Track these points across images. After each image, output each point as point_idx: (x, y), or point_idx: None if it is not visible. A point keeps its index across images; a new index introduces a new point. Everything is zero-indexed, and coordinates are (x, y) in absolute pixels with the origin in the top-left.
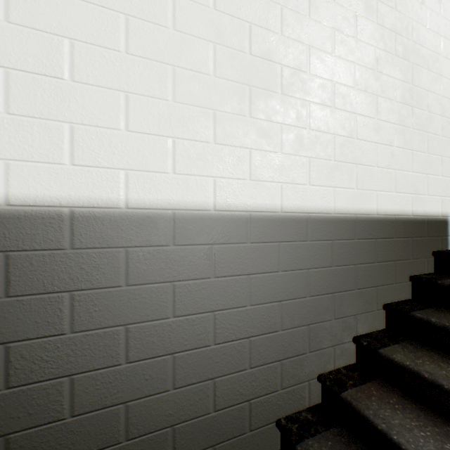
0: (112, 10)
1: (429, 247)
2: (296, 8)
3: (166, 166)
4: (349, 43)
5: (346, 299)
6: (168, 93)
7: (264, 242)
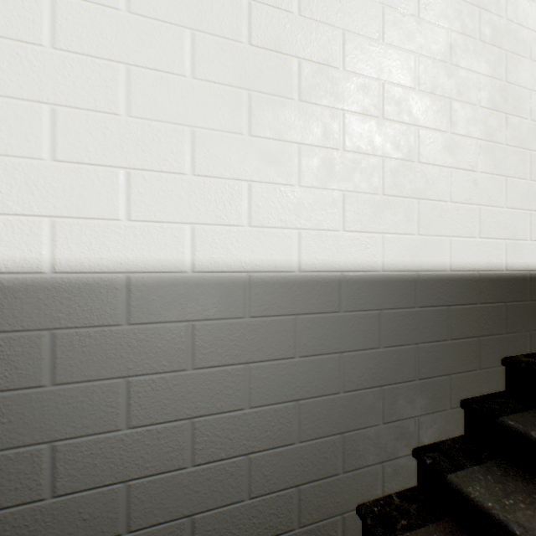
0: None
1: (533, 315)
2: None
3: (116, 210)
4: (406, 24)
5: (401, 395)
6: (119, 103)
7: (272, 316)
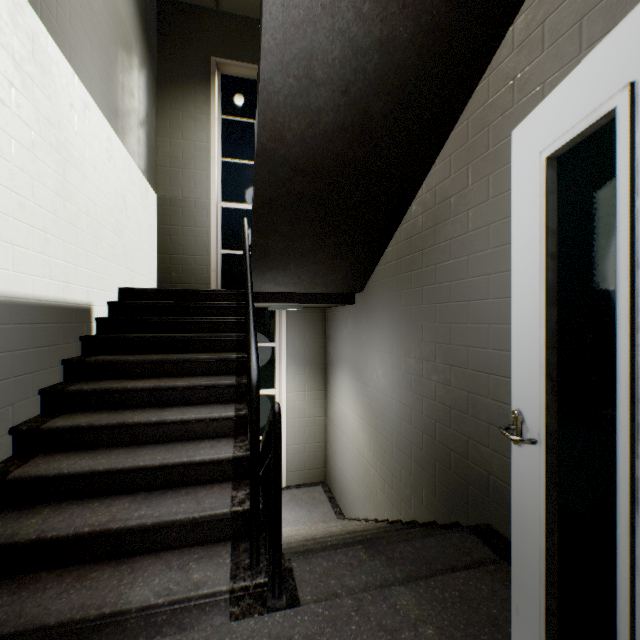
0: None
1: (78, 332)
2: None
3: None
4: (6, 112)
5: (3, 390)
6: None
7: None
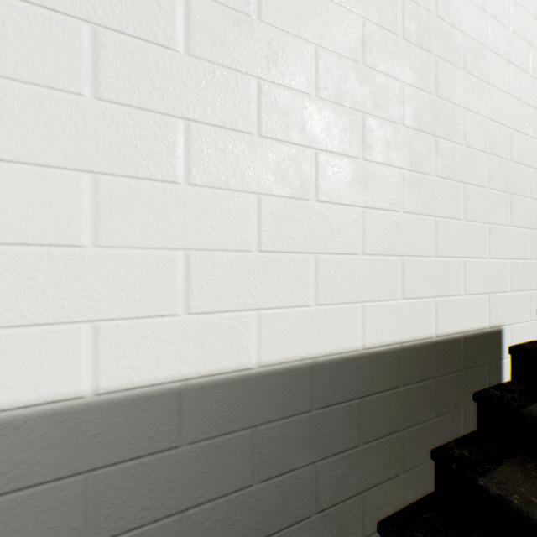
0: None
1: (468, 386)
2: None
3: None
4: None
5: None
6: None
7: (32, 486)
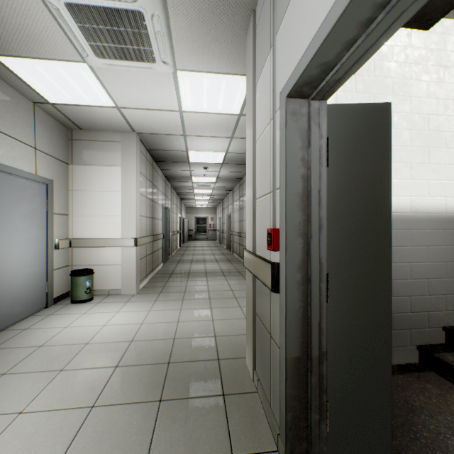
0: None
1: None
2: (453, 98)
3: None
4: None
5: None
6: None
7: (435, 229)
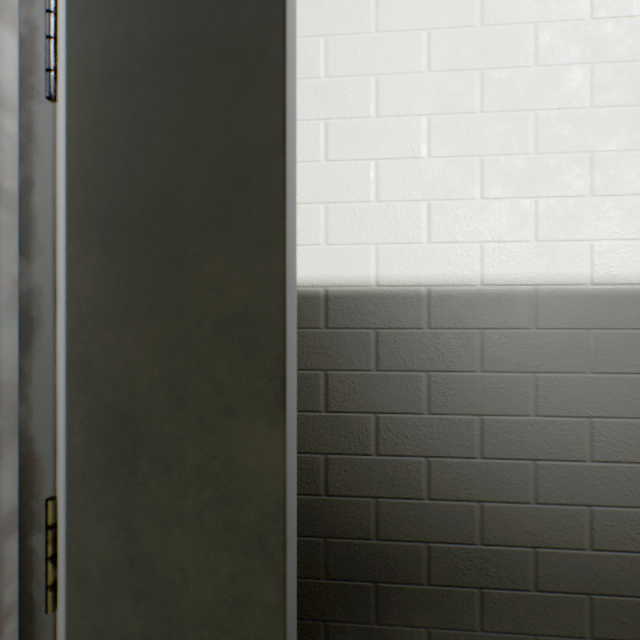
0: (465, 71)
1: None
2: None
3: (525, 234)
4: None
5: None
6: (528, 145)
7: None
